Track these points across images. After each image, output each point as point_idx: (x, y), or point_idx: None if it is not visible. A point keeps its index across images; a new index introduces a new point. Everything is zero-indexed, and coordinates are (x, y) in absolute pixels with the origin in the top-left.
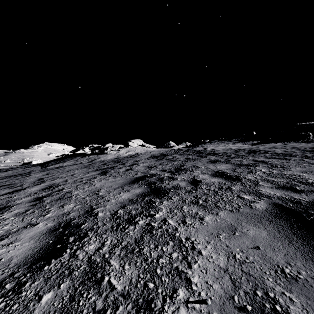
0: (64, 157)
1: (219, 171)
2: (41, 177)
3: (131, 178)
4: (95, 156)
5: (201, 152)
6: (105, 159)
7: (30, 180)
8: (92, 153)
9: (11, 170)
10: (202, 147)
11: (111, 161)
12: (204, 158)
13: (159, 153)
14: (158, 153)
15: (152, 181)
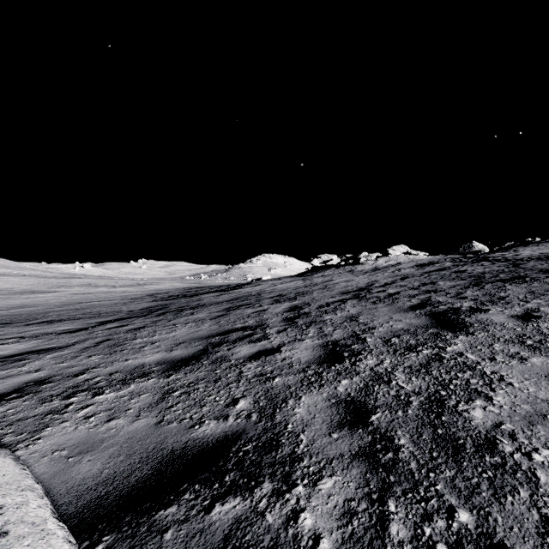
0: (316, 269)
1: (461, 270)
2: (326, 279)
3: (394, 276)
4: (351, 267)
5: (487, 259)
6: (363, 269)
7: (322, 280)
8: (343, 264)
9: (281, 279)
10: (513, 252)
11: (371, 270)
12: (472, 264)
13: (428, 261)
14: (426, 262)
15: (408, 276)
